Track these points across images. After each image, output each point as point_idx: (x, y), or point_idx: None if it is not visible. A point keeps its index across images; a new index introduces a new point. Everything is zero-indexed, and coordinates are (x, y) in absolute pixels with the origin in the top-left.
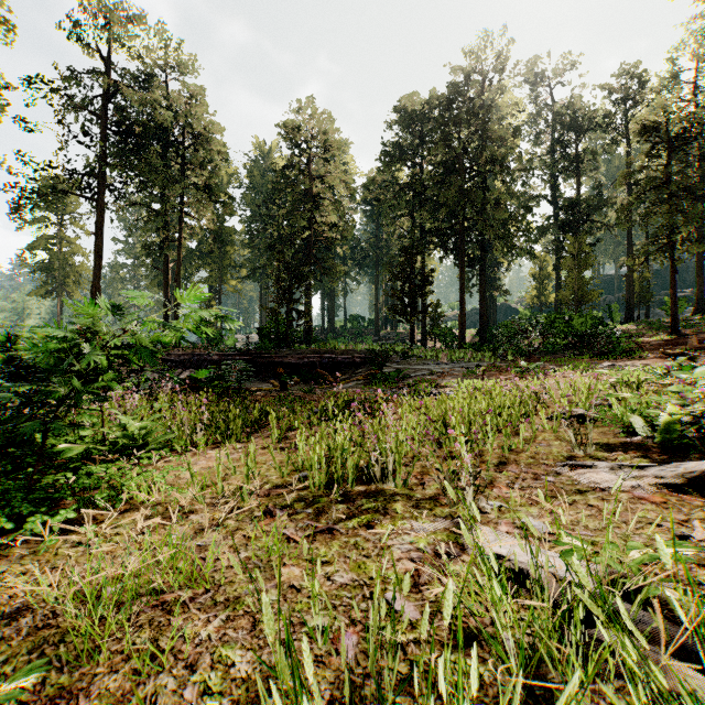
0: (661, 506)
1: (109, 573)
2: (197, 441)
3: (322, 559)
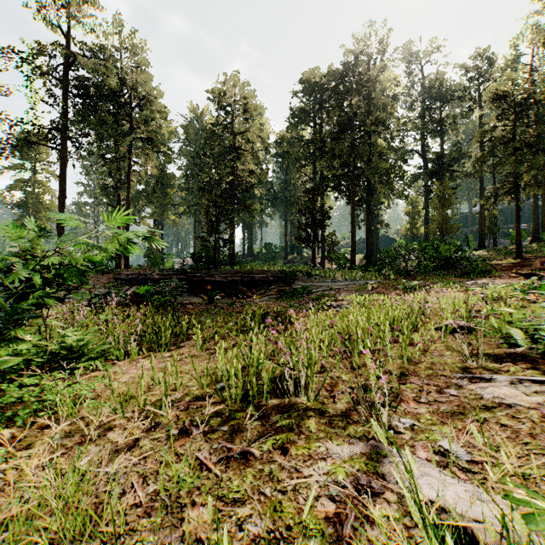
0: None
1: None
2: (131, 350)
3: (234, 495)
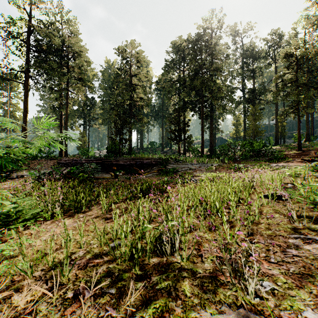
0: None
1: None
2: (56, 212)
3: None
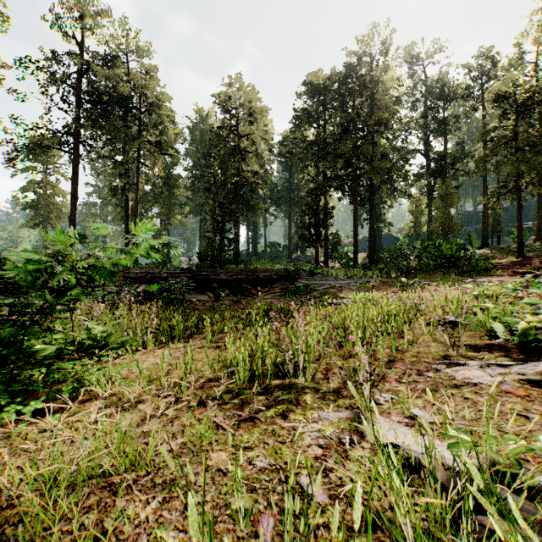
0: (525, 399)
1: (65, 459)
2: (148, 341)
3: (245, 444)
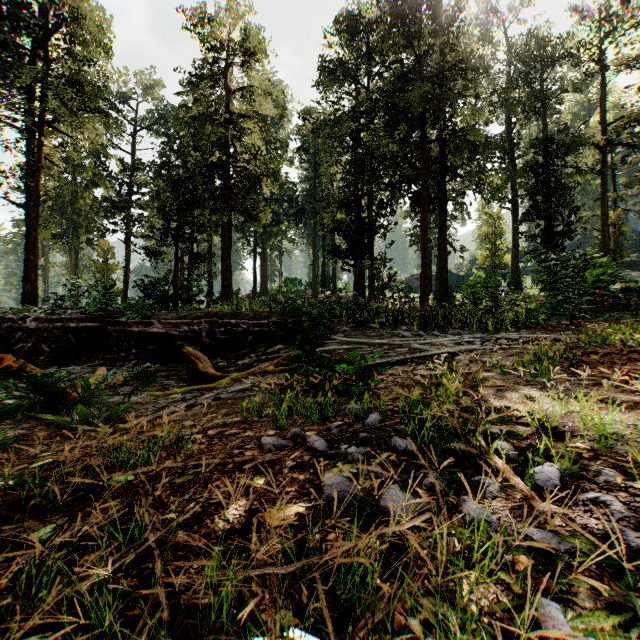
0: None
1: None
2: None
3: None
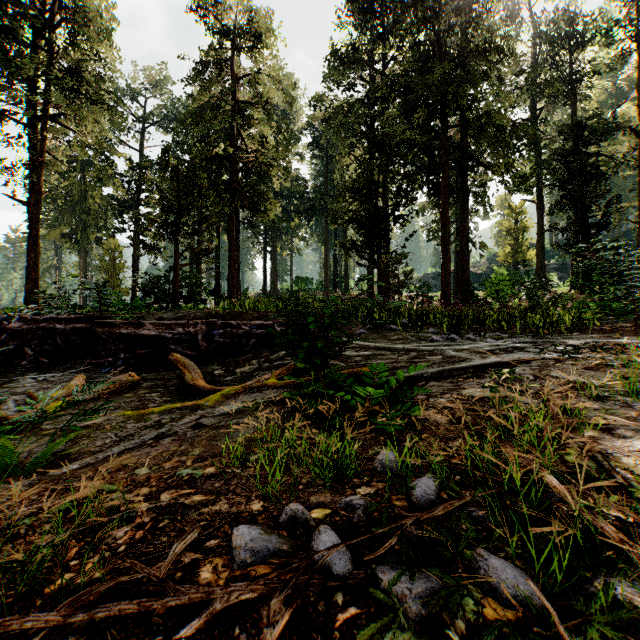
0: None
1: None
2: None
3: None
